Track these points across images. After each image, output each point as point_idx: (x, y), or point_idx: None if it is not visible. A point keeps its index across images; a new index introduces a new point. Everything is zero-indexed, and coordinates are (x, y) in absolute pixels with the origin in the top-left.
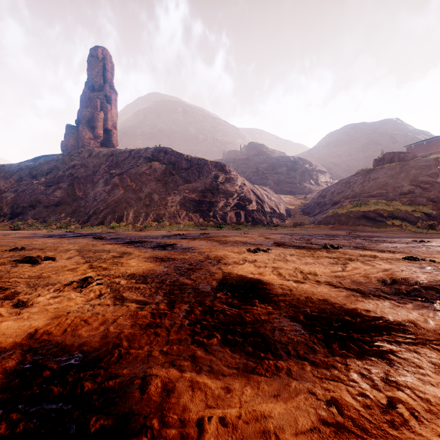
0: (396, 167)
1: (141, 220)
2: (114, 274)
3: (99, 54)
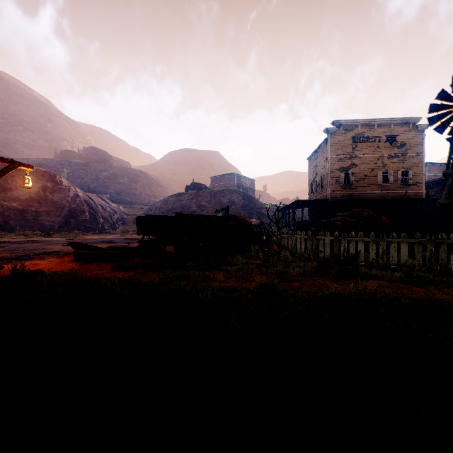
0: (193, 194)
1: None
2: None
3: None
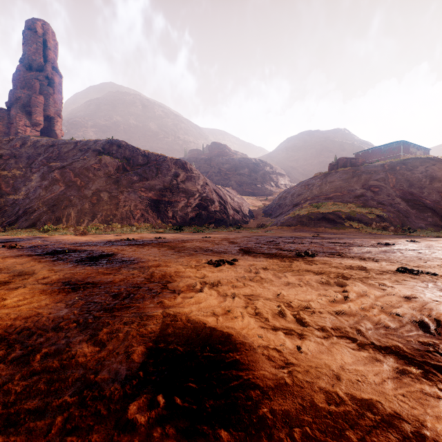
0: (349, 171)
1: (86, 221)
2: None
3: (38, 28)
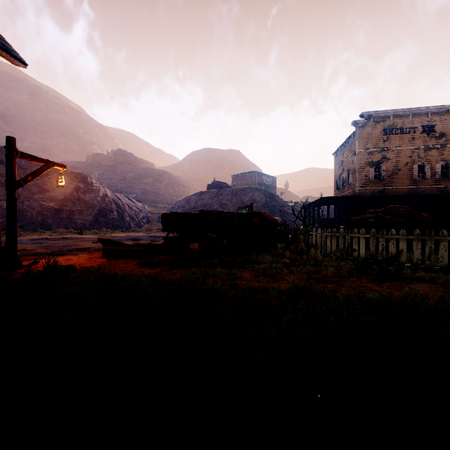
0: (215, 192)
1: None
2: (31, 249)
3: None
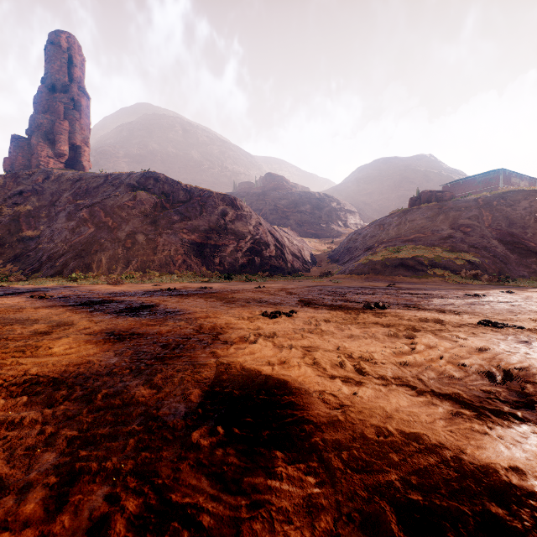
0: (434, 208)
1: (119, 269)
2: None
3: (62, 42)
